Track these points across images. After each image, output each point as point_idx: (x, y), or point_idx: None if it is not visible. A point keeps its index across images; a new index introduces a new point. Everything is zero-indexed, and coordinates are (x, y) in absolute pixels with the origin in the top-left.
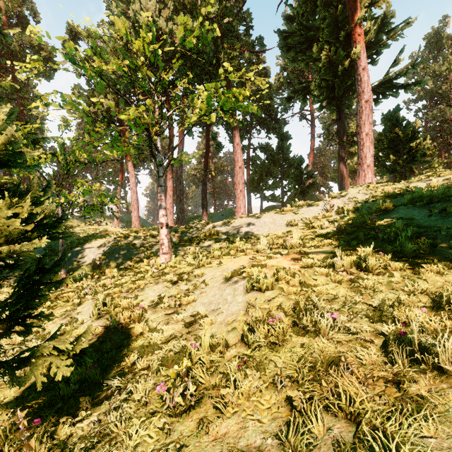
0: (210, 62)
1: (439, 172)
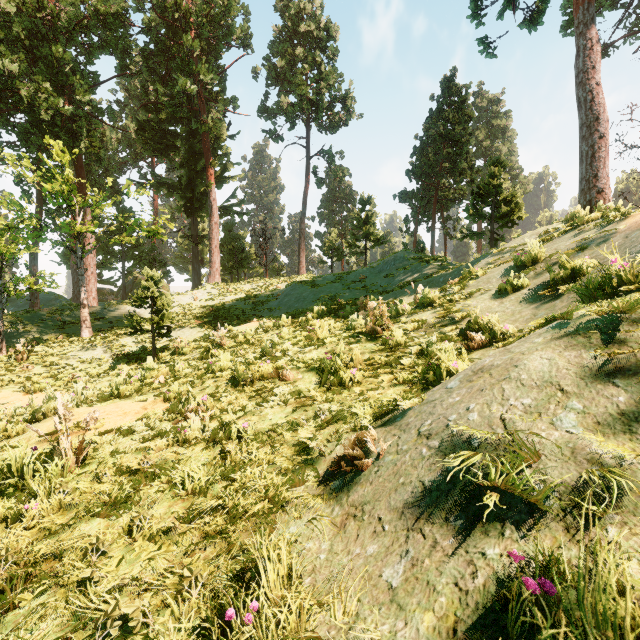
0: (64, 130)
1: (254, 281)
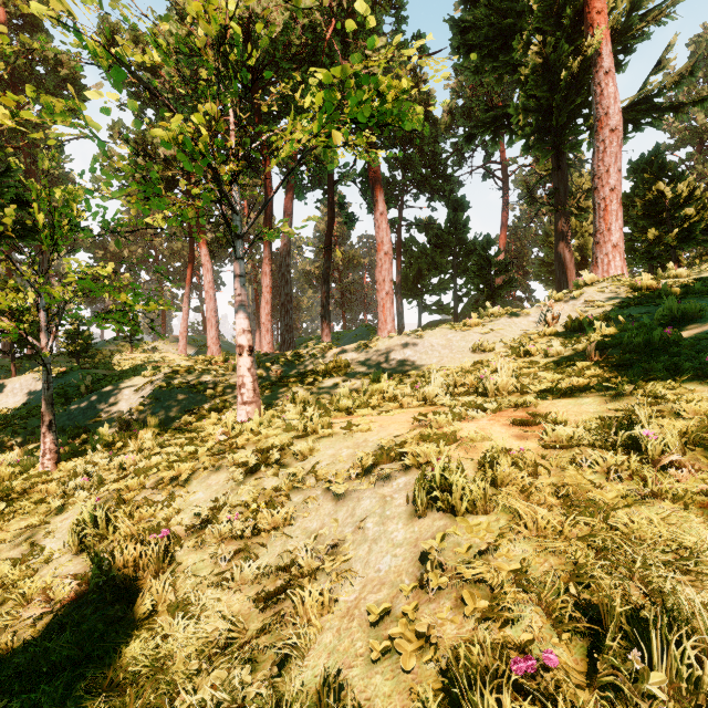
0: None
1: None
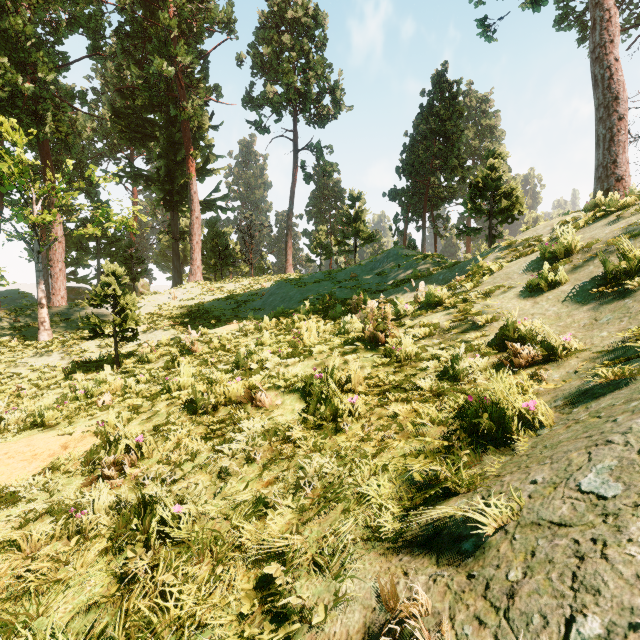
0: (26, 112)
1: (238, 280)
